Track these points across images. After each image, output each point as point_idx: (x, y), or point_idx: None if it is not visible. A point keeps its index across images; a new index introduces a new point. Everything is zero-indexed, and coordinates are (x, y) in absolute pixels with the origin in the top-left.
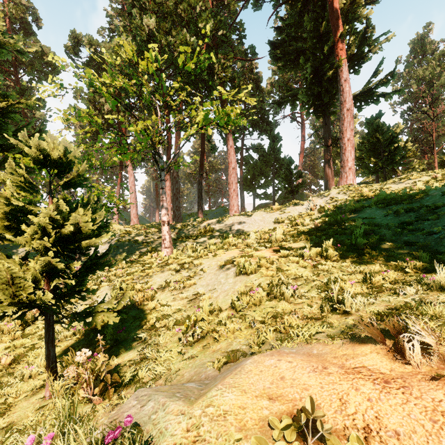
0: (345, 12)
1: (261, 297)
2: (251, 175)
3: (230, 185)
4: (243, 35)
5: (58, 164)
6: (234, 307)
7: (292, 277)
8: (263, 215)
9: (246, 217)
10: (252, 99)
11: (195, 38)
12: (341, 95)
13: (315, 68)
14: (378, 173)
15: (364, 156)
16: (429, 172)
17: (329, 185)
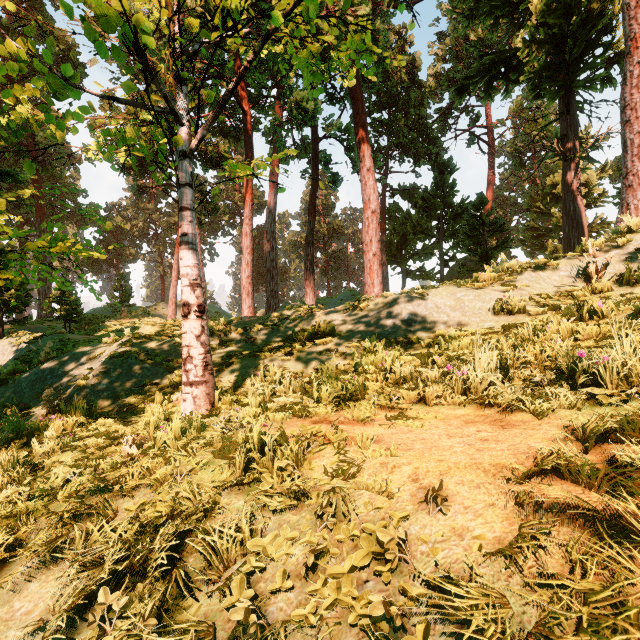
0: None
1: None
2: (399, 237)
3: (366, 244)
4: None
5: None
6: None
7: None
8: (456, 294)
9: (413, 301)
10: None
11: None
12: (630, 19)
13: None
14: None
15: None
16: None
17: (576, 238)
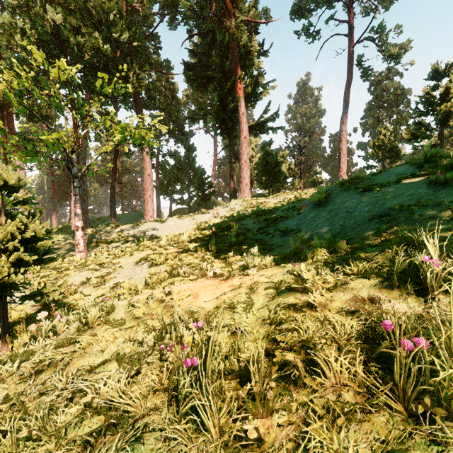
0: (244, 58)
1: (165, 276)
2: (167, 180)
3: (146, 191)
4: (158, 46)
5: (12, 187)
6: (147, 285)
7: (187, 264)
8: (175, 221)
9: (160, 223)
10: (164, 127)
11: (108, 46)
12: (240, 125)
13: (221, 98)
14: (268, 188)
15: (259, 174)
16: (294, 191)
17: (233, 196)
